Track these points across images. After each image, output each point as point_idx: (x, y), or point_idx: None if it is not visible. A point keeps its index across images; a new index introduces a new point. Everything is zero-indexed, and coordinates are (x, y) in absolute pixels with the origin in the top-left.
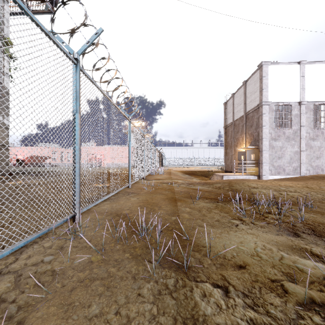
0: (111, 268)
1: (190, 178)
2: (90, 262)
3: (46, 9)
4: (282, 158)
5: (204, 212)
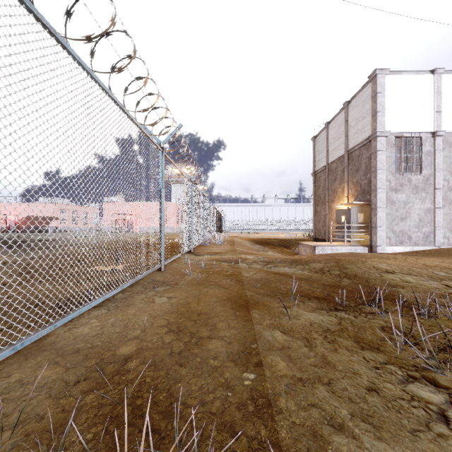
0: None
1: (264, 250)
2: None
3: None
4: (407, 219)
5: (322, 348)
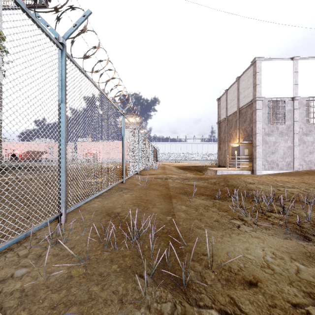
0: (93, 287)
1: (184, 173)
2: (69, 278)
3: (40, 3)
4: (275, 153)
5: (202, 211)
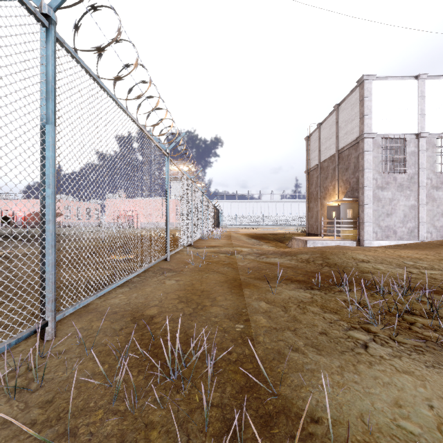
0: None
1: (259, 244)
2: None
3: None
4: (392, 215)
5: (295, 312)
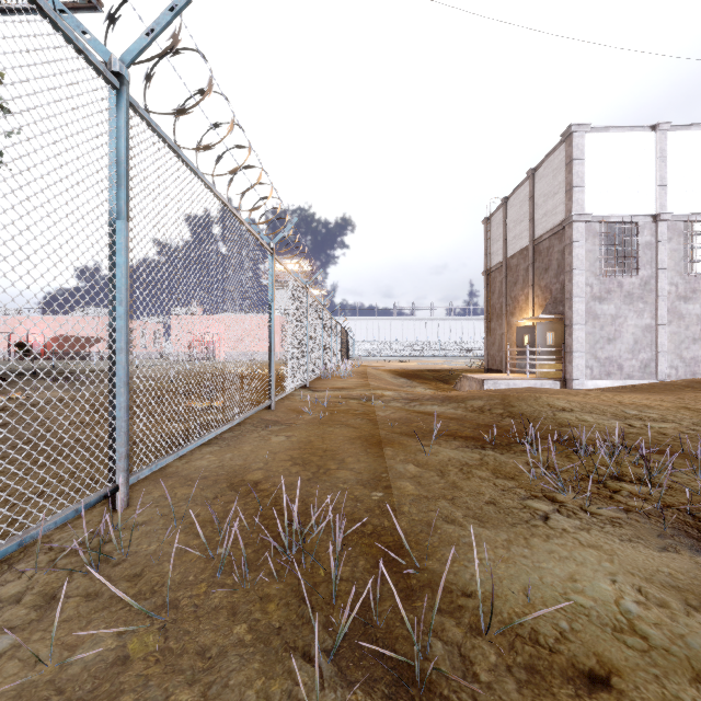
0: (180, 693)
1: (410, 385)
2: (118, 664)
3: (82, 0)
4: (616, 341)
5: (455, 477)
